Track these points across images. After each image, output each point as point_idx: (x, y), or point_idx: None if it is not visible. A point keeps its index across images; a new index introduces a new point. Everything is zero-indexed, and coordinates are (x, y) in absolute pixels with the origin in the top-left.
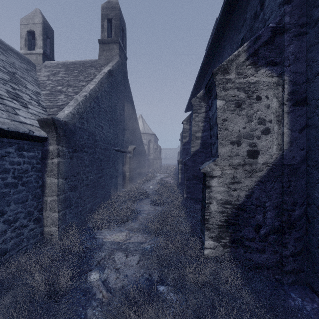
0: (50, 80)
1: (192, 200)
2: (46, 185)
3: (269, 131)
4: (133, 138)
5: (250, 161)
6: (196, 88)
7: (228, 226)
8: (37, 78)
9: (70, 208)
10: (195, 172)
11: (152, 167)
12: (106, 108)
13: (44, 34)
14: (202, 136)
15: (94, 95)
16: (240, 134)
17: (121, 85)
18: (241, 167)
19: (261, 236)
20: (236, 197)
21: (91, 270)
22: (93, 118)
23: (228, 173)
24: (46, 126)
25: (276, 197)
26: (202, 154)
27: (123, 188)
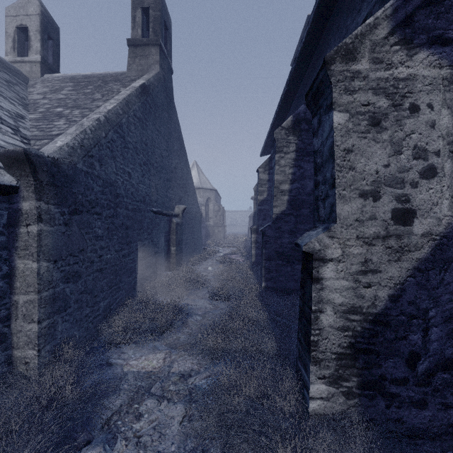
0: (47, 99)
1: (274, 292)
2: (16, 273)
3: (434, 172)
4: (183, 194)
5: (398, 230)
6: (278, 117)
7: (354, 356)
8: (25, 96)
9: (65, 313)
10: (280, 246)
11: (212, 238)
12: (137, 145)
13: (43, 32)
14: (291, 189)
15: (114, 120)
16: (379, 178)
17: (163, 112)
18: (380, 241)
19: (419, 375)
20: (371, 300)
21: (85, 452)
22: (113, 159)
23: (354, 253)
24: (15, 166)
25: (448, 300)
26: (290, 218)
27: (166, 270)
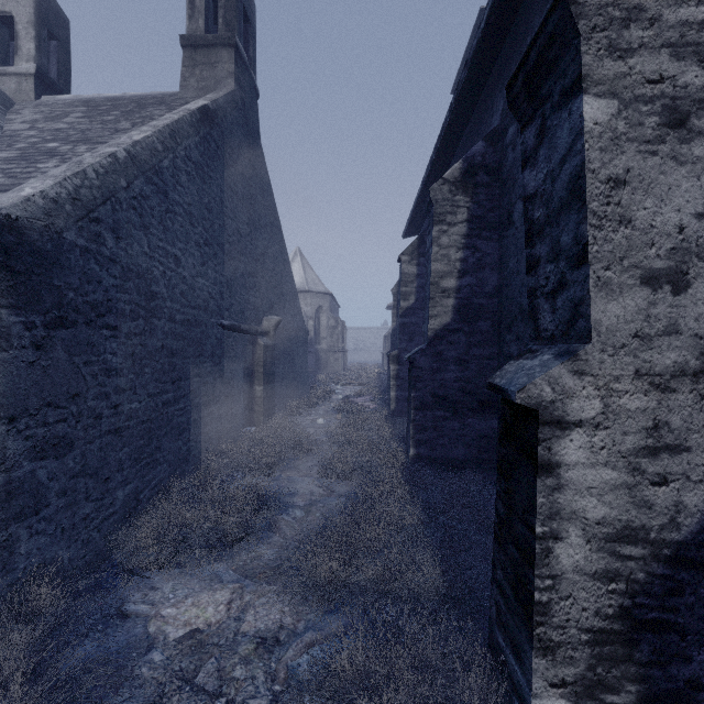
0: (35, 129)
1: (430, 464)
2: None
3: None
4: (276, 298)
5: None
6: (434, 170)
7: (631, 636)
8: None
9: (37, 517)
10: (440, 386)
11: (326, 370)
12: (193, 209)
13: (41, 25)
14: (459, 287)
15: (146, 160)
16: (687, 243)
17: (241, 159)
18: (688, 382)
19: None
20: (668, 512)
21: None
22: (144, 229)
23: (631, 407)
24: None
25: None
26: (458, 336)
27: (247, 425)
